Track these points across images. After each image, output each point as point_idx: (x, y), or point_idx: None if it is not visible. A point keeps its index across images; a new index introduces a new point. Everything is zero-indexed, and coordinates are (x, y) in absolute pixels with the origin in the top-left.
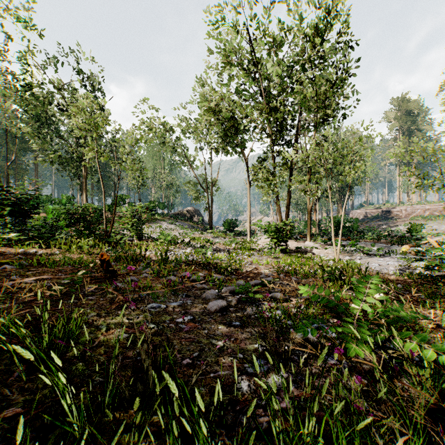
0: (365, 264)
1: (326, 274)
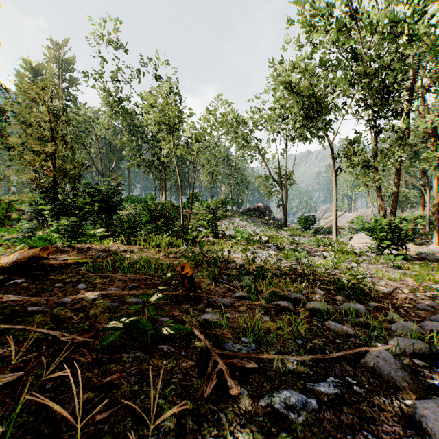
0: None
1: None
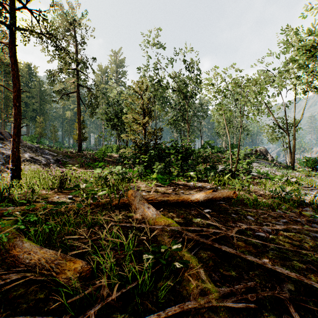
0: None
1: None
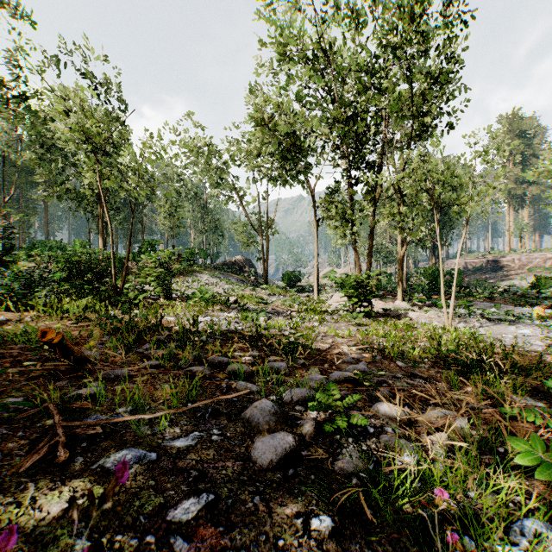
0: (491, 335)
1: (468, 362)
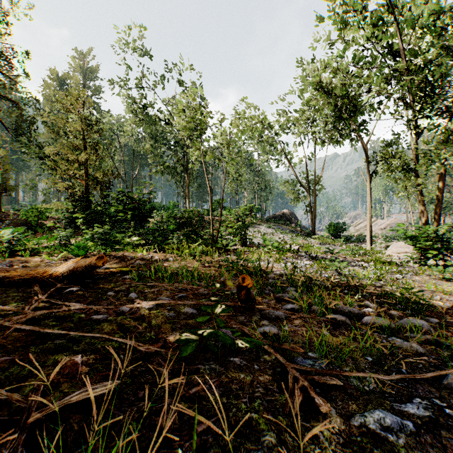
0: None
1: None
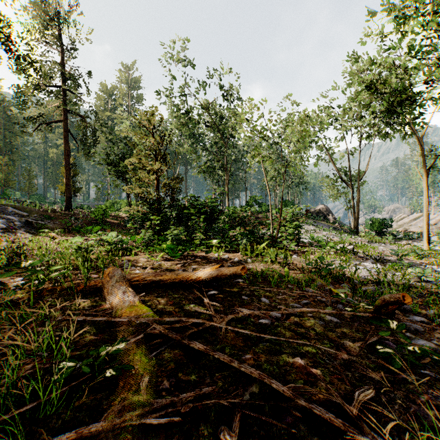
0: None
1: None
